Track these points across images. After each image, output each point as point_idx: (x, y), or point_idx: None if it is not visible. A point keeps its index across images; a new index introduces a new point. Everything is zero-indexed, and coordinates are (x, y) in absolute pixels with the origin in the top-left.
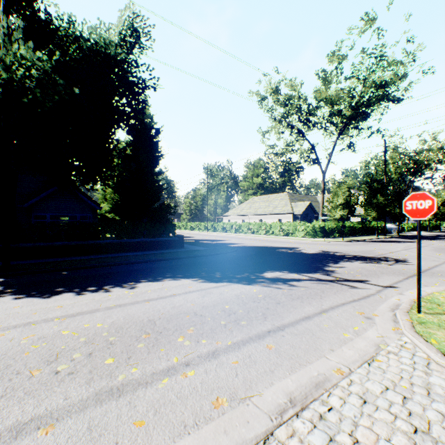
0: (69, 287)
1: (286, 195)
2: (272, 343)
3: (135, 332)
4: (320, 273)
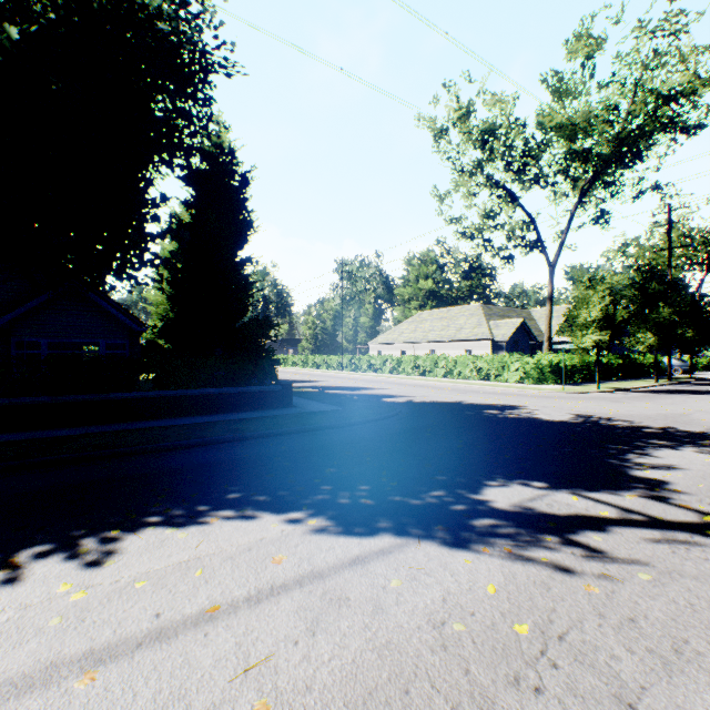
0: None
1: (478, 307)
2: None
3: None
4: (635, 492)
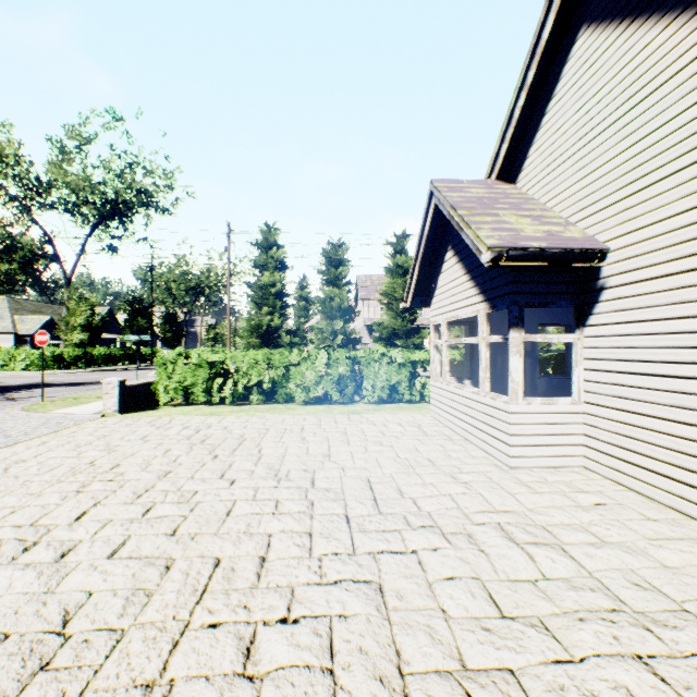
0: None
1: (4, 300)
2: None
3: None
4: None
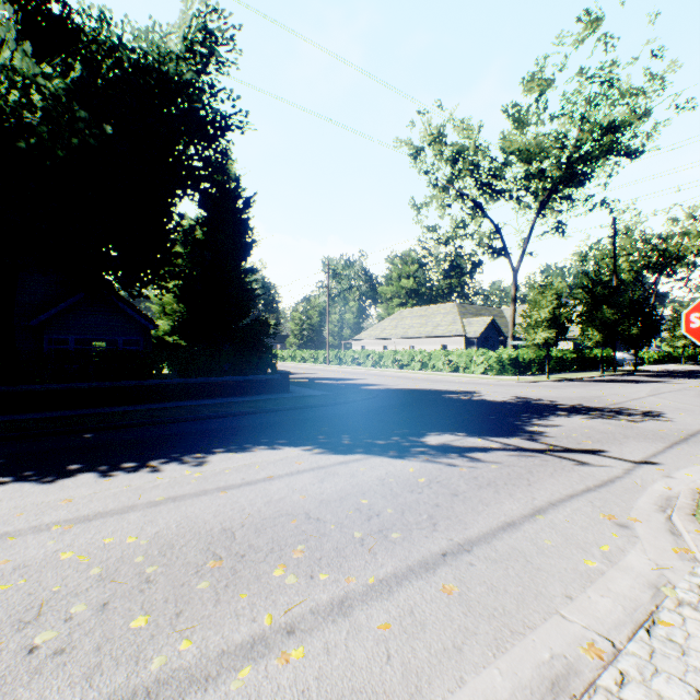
0: (91, 462)
1: (453, 306)
2: (453, 580)
3: (195, 554)
4: (519, 437)
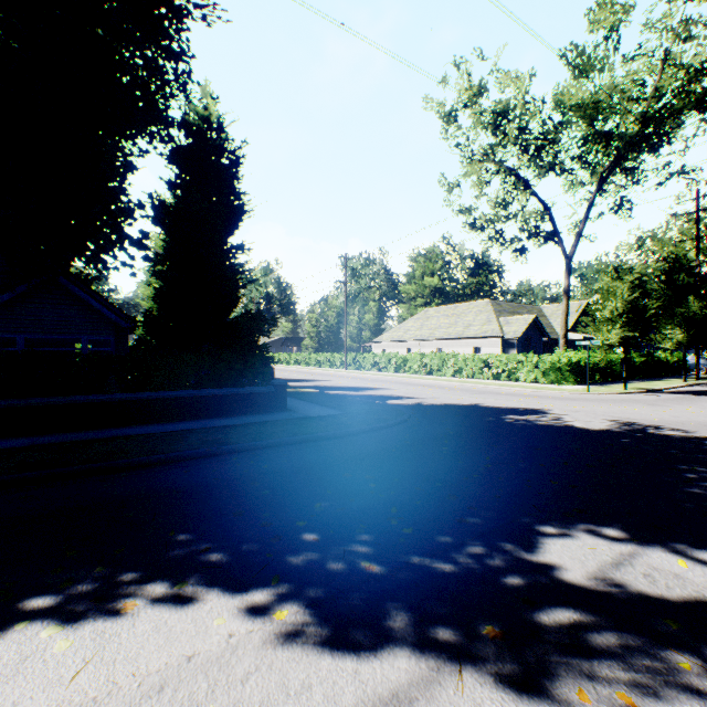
0: None
1: (487, 303)
2: None
3: None
4: None
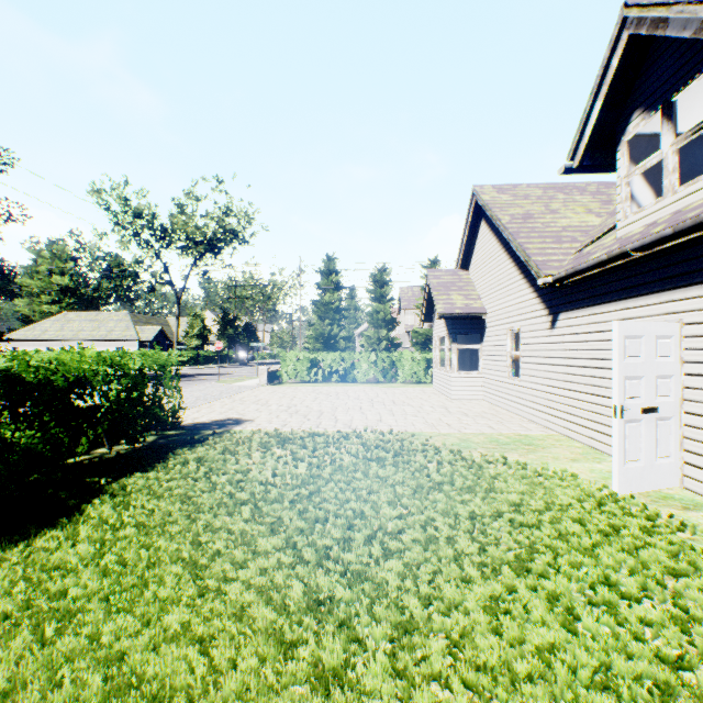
0: None
1: (127, 314)
2: None
3: None
4: (185, 379)
